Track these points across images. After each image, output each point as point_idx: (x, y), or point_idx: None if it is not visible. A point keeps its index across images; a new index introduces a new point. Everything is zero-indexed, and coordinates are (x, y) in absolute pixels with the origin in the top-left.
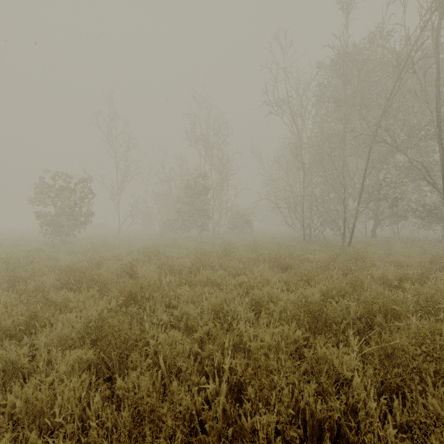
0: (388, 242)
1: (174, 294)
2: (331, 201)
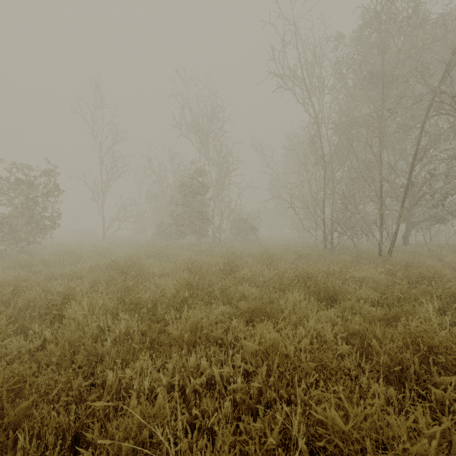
0: (431, 251)
1: (117, 379)
2: (361, 199)
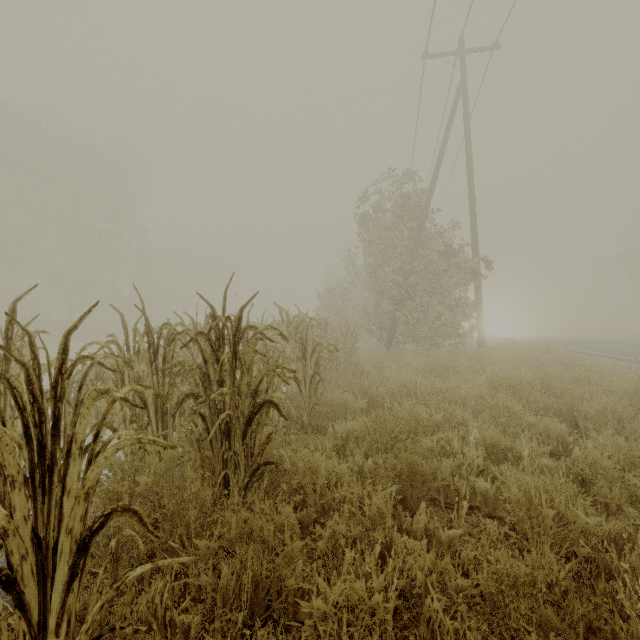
0: None
1: None
2: None
